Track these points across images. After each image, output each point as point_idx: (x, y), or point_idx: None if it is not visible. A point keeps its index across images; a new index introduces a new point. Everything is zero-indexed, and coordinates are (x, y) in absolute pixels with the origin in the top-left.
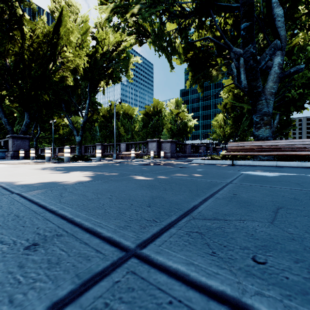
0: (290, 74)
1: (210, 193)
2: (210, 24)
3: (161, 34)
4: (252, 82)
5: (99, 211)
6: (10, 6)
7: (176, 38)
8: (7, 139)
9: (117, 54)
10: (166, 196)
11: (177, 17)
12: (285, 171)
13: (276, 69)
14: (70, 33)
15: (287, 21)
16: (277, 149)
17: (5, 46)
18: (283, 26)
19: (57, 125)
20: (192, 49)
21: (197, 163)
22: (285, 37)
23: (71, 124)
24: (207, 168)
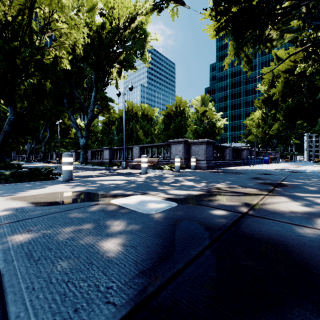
0: None
1: None
2: None
3: None
4: None
5: None
6: None
7: None
8: None
9: (131, 33)
10: None
11: None
12: None
13: None
14: None
15: None
16: None
17: None
18: None
19: (68, 127)
20: (236, 4)
21: None
22: None
23: (74, 124)
24: None
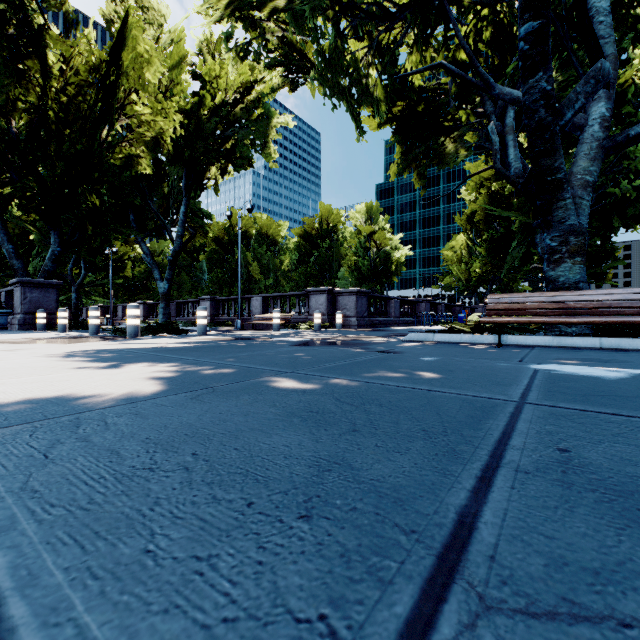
0: (628, 140)
1: (488, 443)
2: (446, 36)
3: (337, 58)
4: (542, 158)
5: (124, 549)
6: (18, 7)
7: (369, 68)
8: (12, 287)
9: (245, 110)
10: (359, 461)
11: (373, 18)
12: (631, 362)
13: (597, 131)
14: (146, 64)
15: (615, 27)
16: (604, 311)
17: (7, 92)
18: (611, 35)
19: (121, 258)
20: (402, 97)
21: (418, 340)
22: (614, 59)
23: (148, 257)
24: (444, 353)
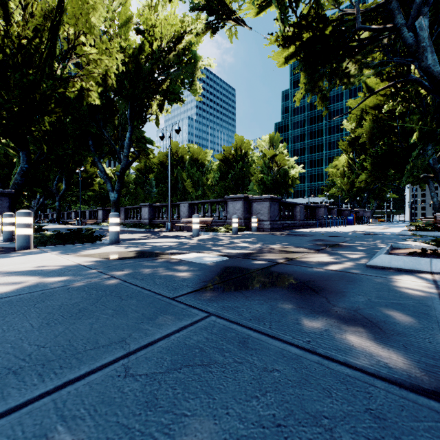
0: None
1: None
2: None
3: None
4: None
5: None
6: None
7: None
8: None
9: (177, 56)
10: None
11: None
12: None
13: None
14: (91, 10)
15: None
16: None
17: None
18: None
19: (91, 176)
20: (308, 28)
21: (400, 268)
22: None
23: (103, 173)
24: None
